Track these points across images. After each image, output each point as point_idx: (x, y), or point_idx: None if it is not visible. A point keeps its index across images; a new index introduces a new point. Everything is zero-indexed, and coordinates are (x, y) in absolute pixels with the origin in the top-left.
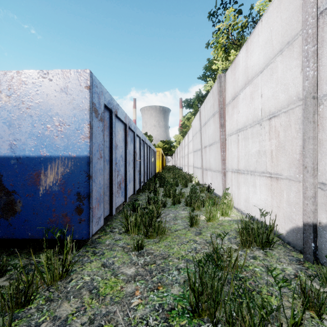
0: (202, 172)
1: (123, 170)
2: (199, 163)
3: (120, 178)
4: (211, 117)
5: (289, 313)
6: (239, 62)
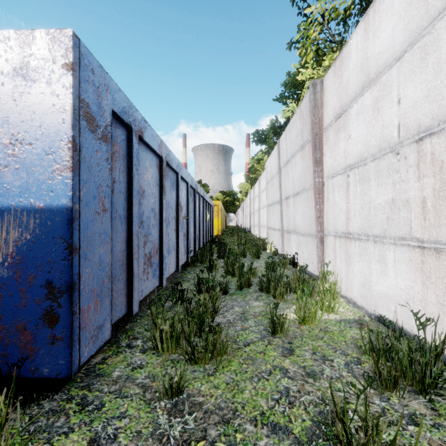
0: (282, 236)
1: (157, 233)
2: (277, 222)
3: (151, 247)
4: (298, 151)
5: None
6: (350, 53)
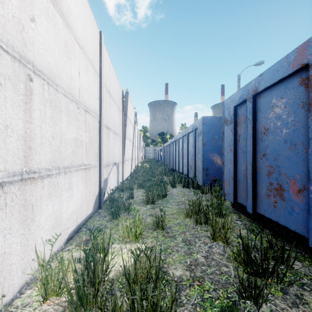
0: None
1: (303, 169)
2: None
3: (284, 180)
4: None
5: (138, 199)
6: None
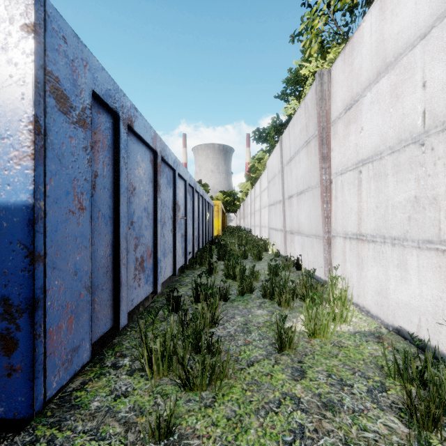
0: (285, 237)
1: (151, 235)
2: (279, 222)
3: (143, 250)
4: (303, 147)
5: None
6: (362, 37)
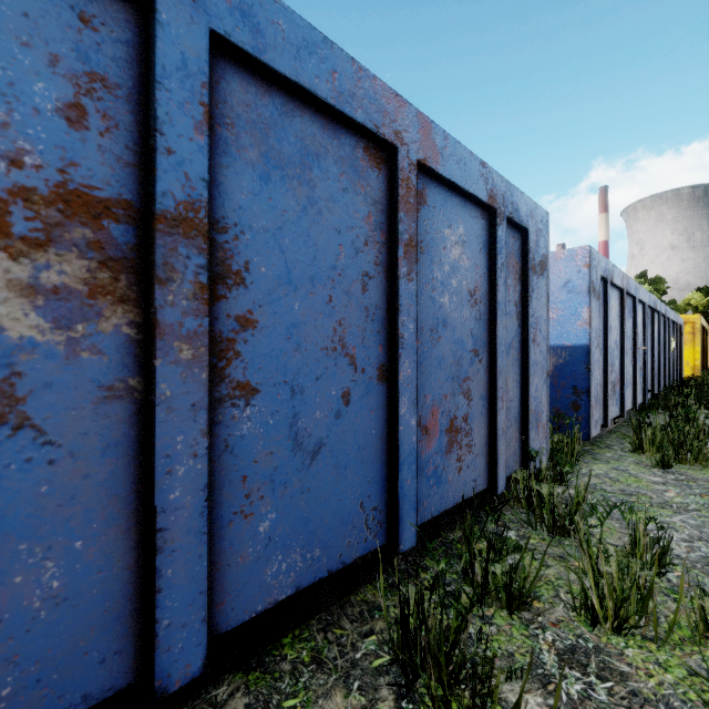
0: None
1: (618, 364)
2: None
3: (614, 376)
4: None
5: None
6: None
